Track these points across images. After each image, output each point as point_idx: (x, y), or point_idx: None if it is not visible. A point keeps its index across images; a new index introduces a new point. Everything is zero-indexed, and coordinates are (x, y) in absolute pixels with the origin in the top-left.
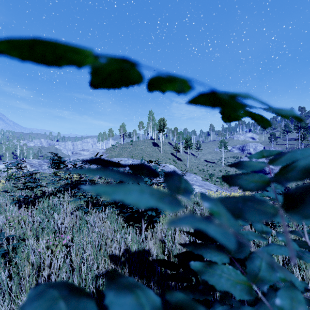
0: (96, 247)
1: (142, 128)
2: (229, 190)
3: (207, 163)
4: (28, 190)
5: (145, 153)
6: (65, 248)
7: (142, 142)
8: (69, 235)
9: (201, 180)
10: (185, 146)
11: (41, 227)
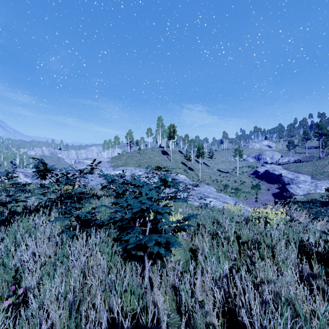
0: (71, 303)
1: (150, 135)
2: (246, 202)
3: (220, 173)
4: (11, 204)
5: (153, 162)
6: (2, 320)
7: (151, 150)
8: (37, 275)
9: (216, 192)
10: (197, 154)
11: (0, 262)
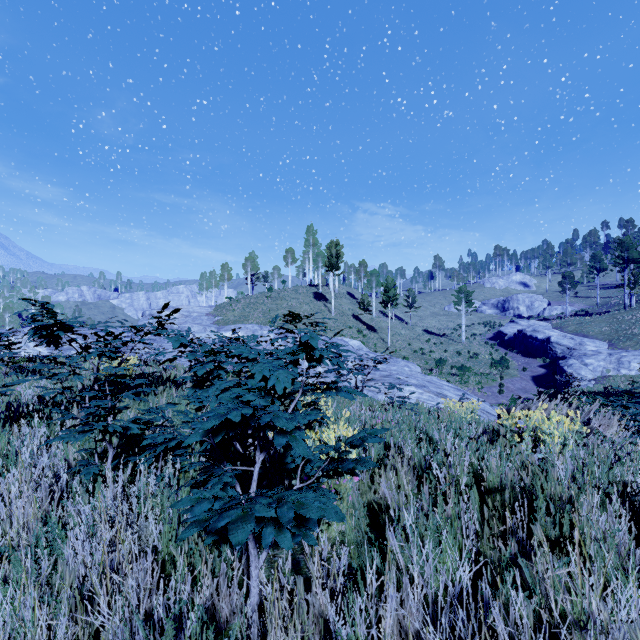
0: None
1: (291, 262)
2: (480, 395)
3: (429, 337)
4: None
5: None
6: None
7: (292, 291)
8: None
9: (421, 374)
10: (383, 299)
11: None
